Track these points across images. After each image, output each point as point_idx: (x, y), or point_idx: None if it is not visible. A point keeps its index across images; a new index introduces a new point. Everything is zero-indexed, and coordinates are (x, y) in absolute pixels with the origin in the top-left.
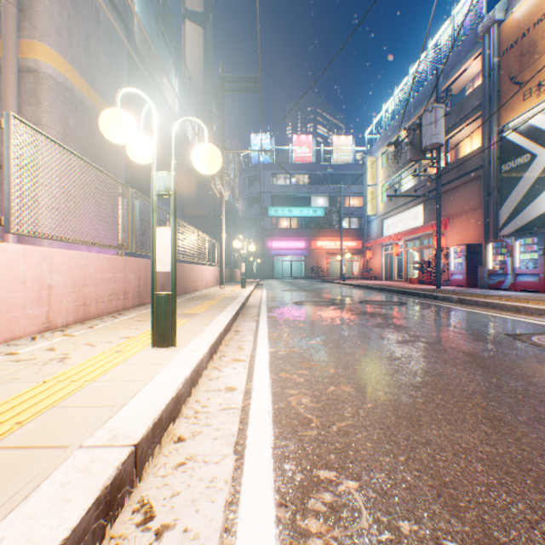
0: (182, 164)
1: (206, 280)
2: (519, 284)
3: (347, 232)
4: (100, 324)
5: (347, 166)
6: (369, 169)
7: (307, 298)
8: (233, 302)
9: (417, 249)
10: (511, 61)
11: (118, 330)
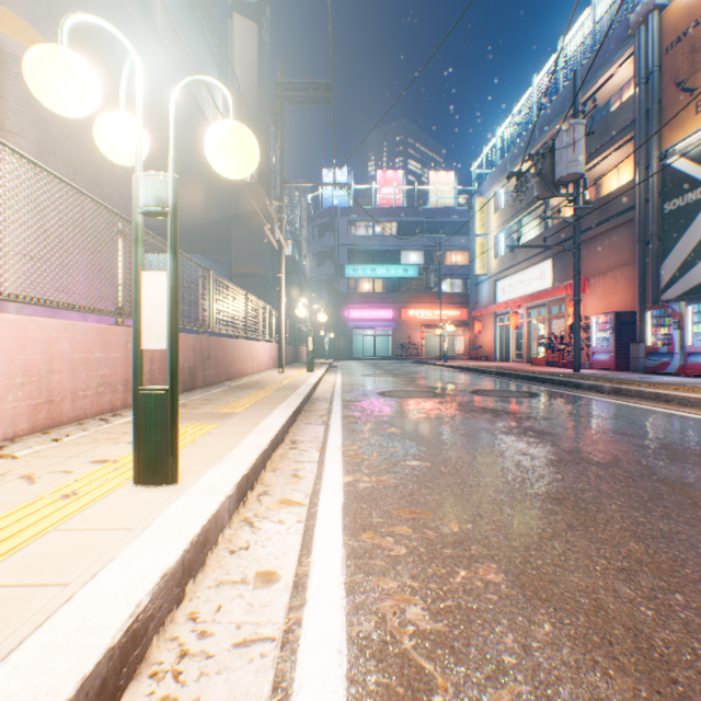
0: (229, 206)
1: (259, 361)
2: (692, 367)
3: (447, 297)
4: (74, 433)
5: (447, 211)
6: (478, 214)
7: (398, 386)
8: (293, 394)
9: (544, 319)
10: (678, 60)
11: (96, 446)
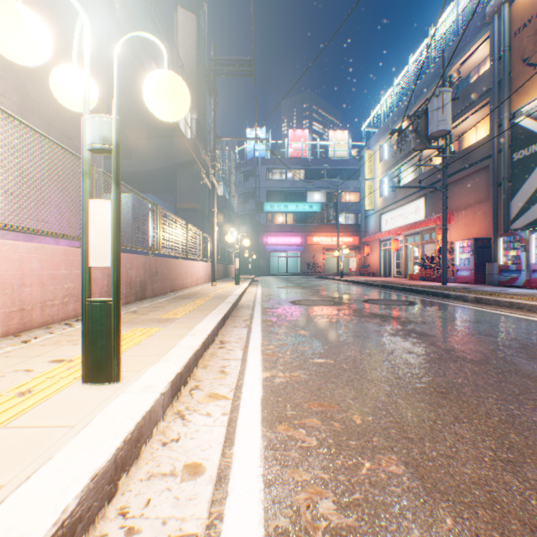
0: (174, 156)
1: (197, 277)
2: (536, 281)
3: (343, 227)
4: (41, 335)
5: (343, 161)
6: (366, 163)
7: (306, 296)
8: (223, 303)
9: (418, 244)
10: (524, 42)
11: (57, 347)
